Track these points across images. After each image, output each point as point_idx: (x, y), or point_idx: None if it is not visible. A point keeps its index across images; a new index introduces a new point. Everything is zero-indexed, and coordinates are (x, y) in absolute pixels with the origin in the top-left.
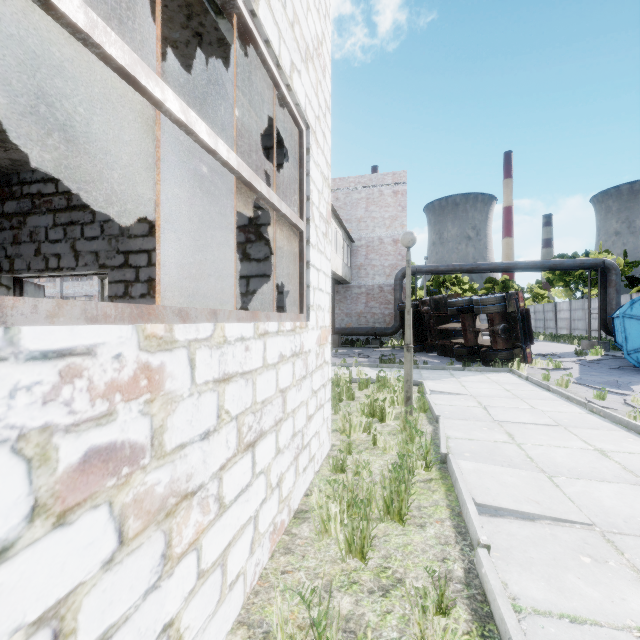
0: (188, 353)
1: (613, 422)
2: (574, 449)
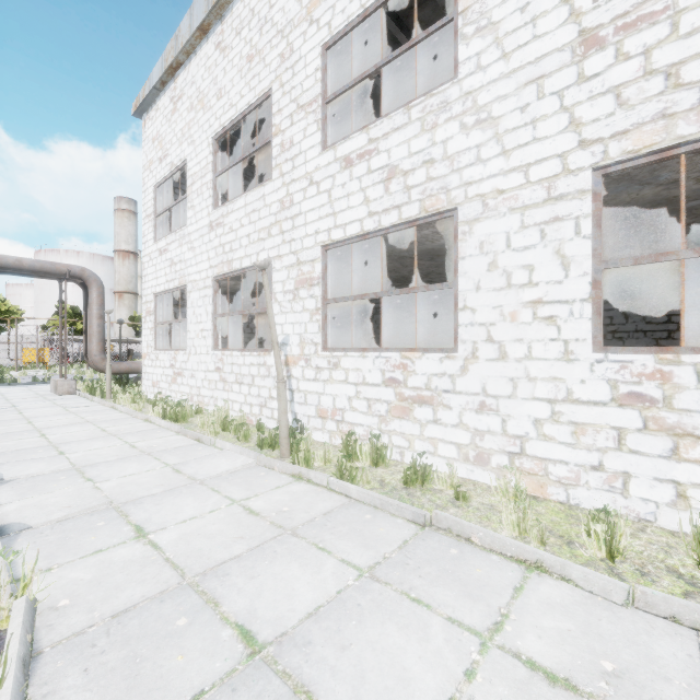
0: (694, 368)
1: None
2: None
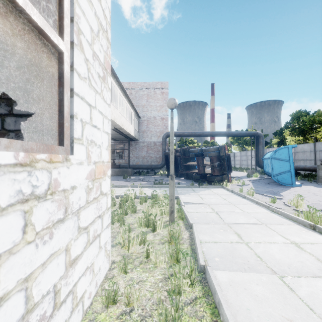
0: None
1: (287, 218)
2: (280, 244)
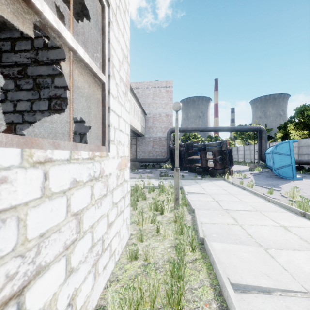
0: None
1: (281, 207)
2: (270, 226)
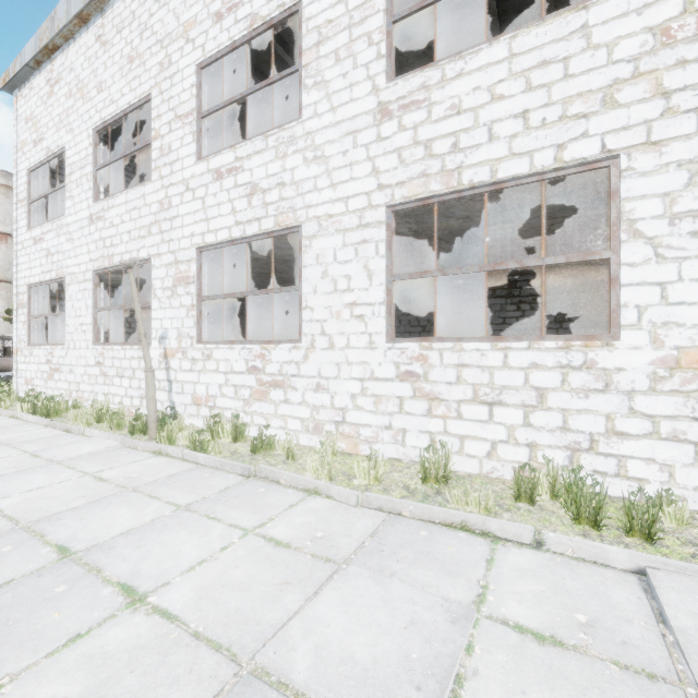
0: (439, 352)
1: None
2: None
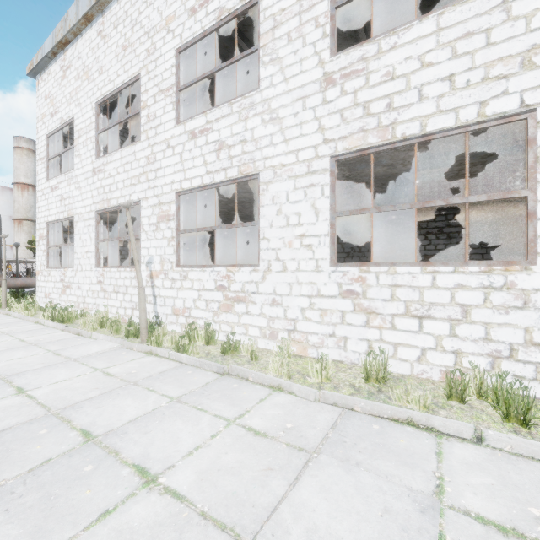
0: (376, 275)
1: None
2: None
